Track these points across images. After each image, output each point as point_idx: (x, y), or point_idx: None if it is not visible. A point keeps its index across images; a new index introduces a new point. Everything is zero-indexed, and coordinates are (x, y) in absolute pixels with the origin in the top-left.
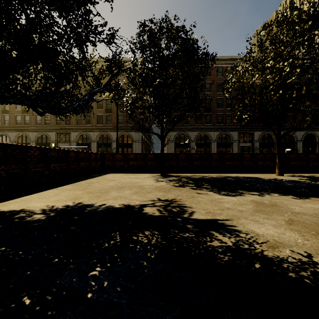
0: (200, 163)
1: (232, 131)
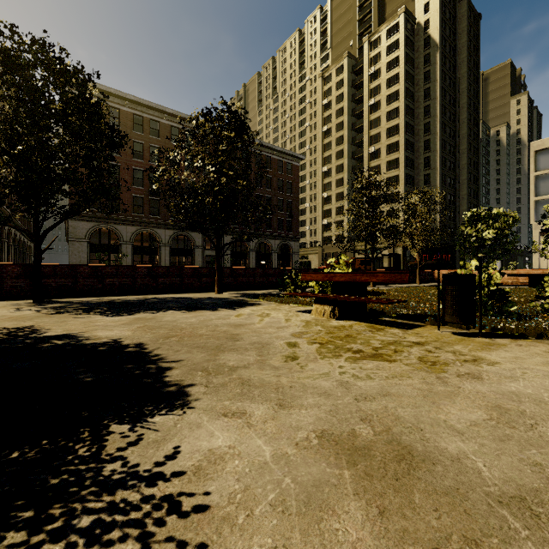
0: (117, 280)
1: (193, 231)
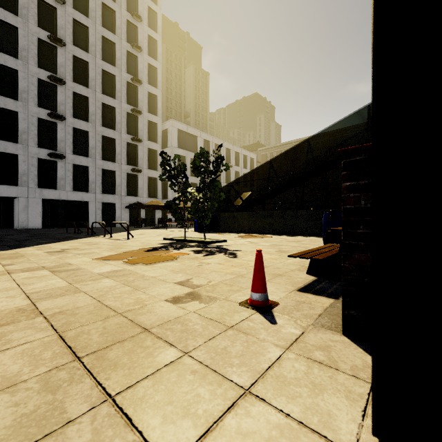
0: None
1: None
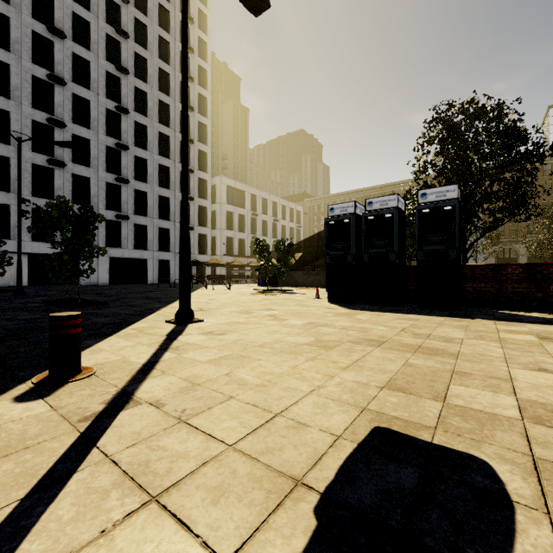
0: None
1: None
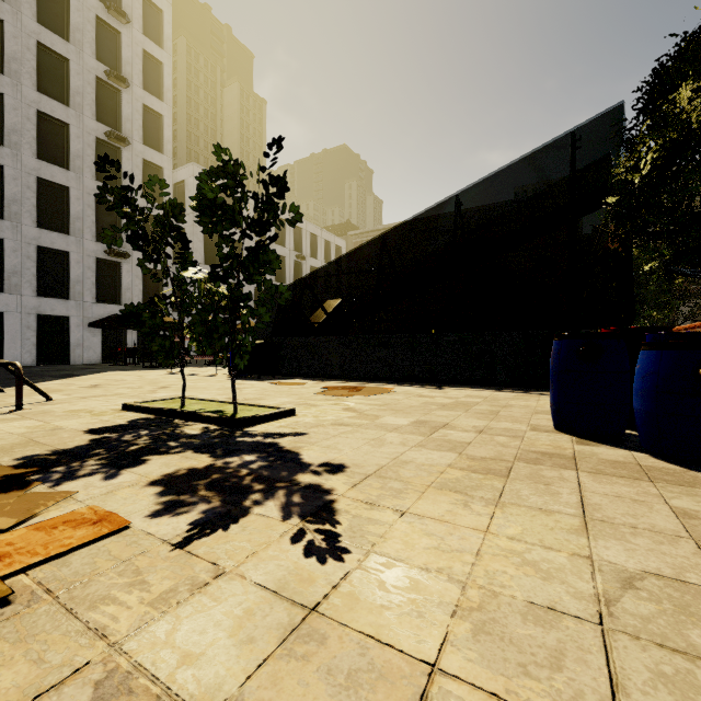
0: None
1: None
